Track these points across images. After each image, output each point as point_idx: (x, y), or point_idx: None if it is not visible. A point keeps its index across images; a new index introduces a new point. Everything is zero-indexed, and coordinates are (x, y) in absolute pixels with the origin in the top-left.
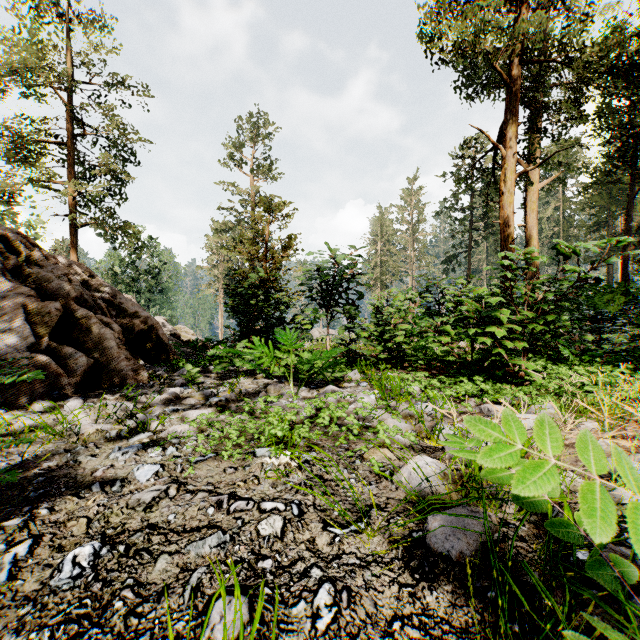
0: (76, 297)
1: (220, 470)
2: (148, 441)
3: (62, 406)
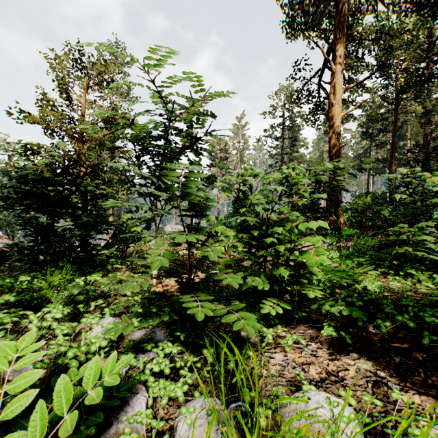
0: None
1: None
2: None
3: None
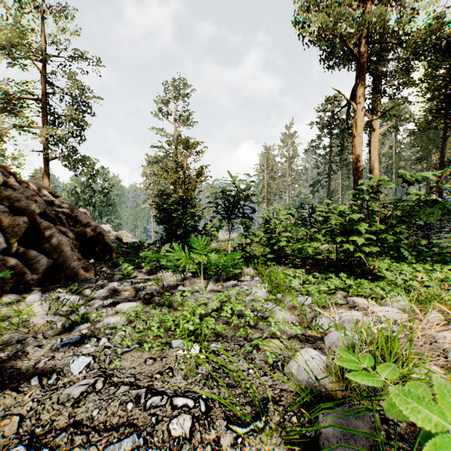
0: (40, 212)
1: (142, 361)
2: (85, 333)
3: (25, 298)
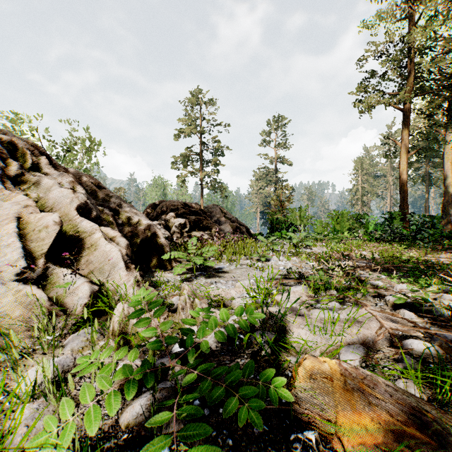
0: (236, 222)
1: None
2: None
3: None
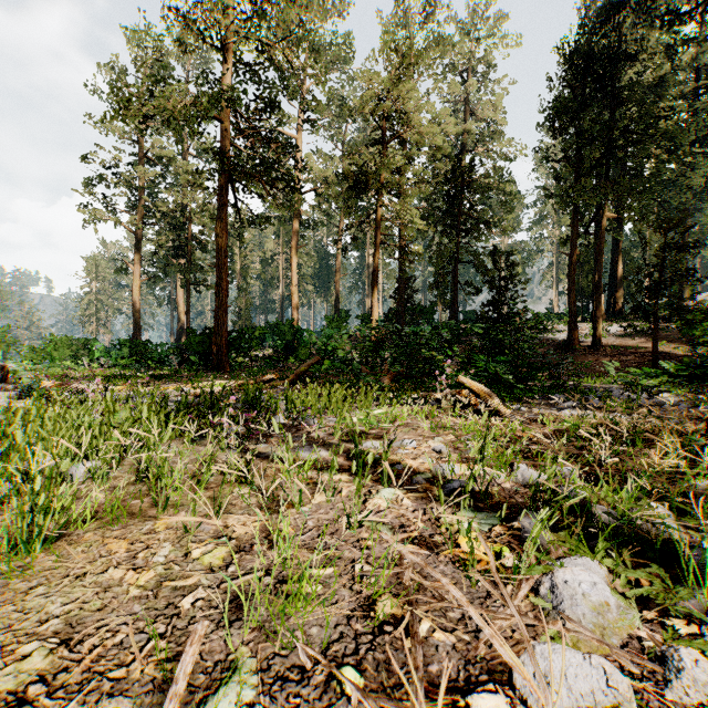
0: None
1: None
2: None
3: None
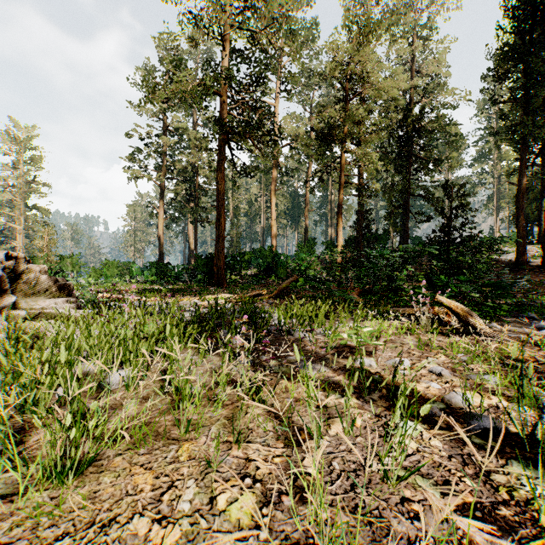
0: None
1: None
2: None
3: None
